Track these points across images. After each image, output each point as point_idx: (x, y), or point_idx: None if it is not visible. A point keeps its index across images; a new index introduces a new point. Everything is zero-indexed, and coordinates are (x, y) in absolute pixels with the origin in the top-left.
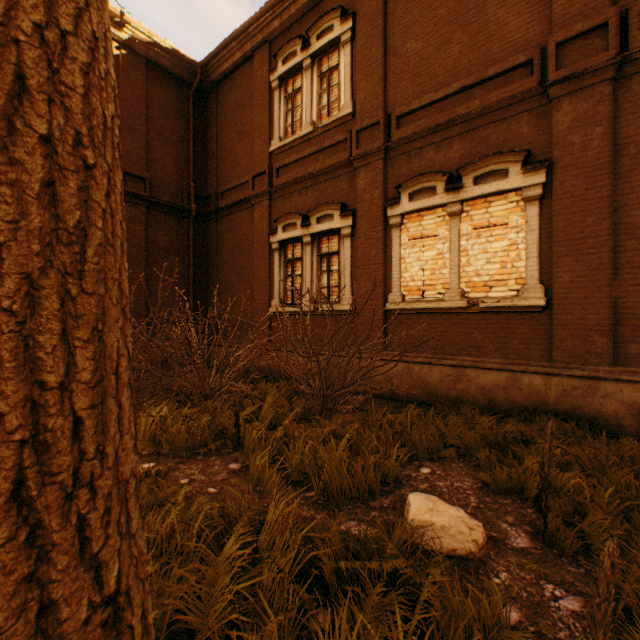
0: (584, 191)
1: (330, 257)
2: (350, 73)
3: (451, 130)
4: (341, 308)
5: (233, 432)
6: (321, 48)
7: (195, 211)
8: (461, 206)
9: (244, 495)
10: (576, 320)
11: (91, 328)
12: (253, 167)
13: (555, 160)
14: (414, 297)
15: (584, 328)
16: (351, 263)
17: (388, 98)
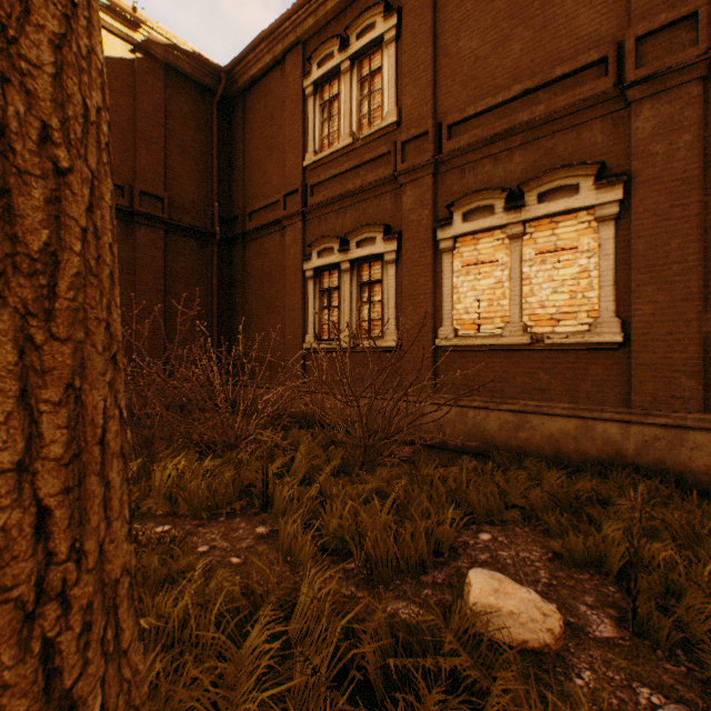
0: (669, 209)
1: (372, 286)
2: (395, 76)
3: (511, 140)
4: (384, 344)
5: (261, 489)
6: (361, 49)
7: (219, 234)
8: (523, 227)
9: (273, 567)
10: (659, 359)
11: (64, 386)
12: (284, 185)
13: (634, 173)
14: (468, 332)
15: (669, 369)
16: (396, 293)
17: (438, 104)
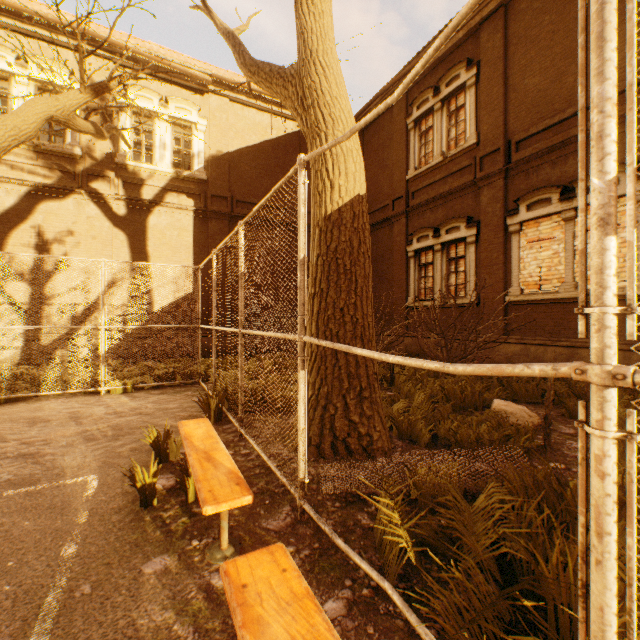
0: None
1: (457, 260)
2: (474, 110)
3: (565, 149)
4: (466, 301)
5: (387, 377)
6: (449, 93)
7: None
8: (574, 212)
9: None
10: None
11: (370, 301)
12: (392, 193)
13: None
14: (531, 290)
15: None
16: (475, 265)
17: (508, 127)
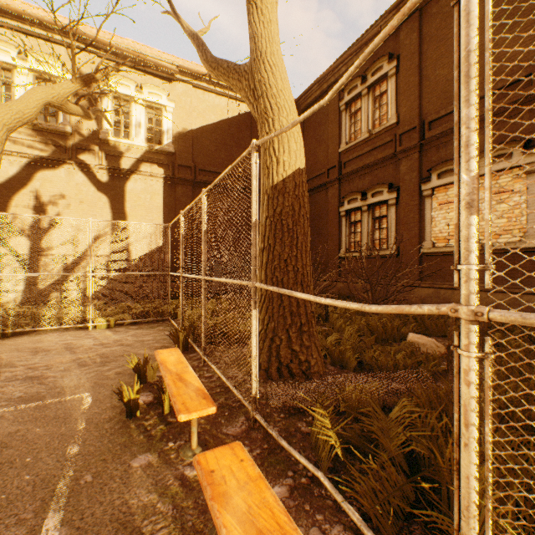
0: None
1: (381, 219)
2: (395, 95)
3: None
4: (388, 253)
5: (323, 315)
6: (374, 81)
7: None
8: None
9: None
10: None
11: (308, 253)
12: (327, 163)
13: None
14: (441, 244)
15: None
16: (395, 223)
17: (422, 110)
